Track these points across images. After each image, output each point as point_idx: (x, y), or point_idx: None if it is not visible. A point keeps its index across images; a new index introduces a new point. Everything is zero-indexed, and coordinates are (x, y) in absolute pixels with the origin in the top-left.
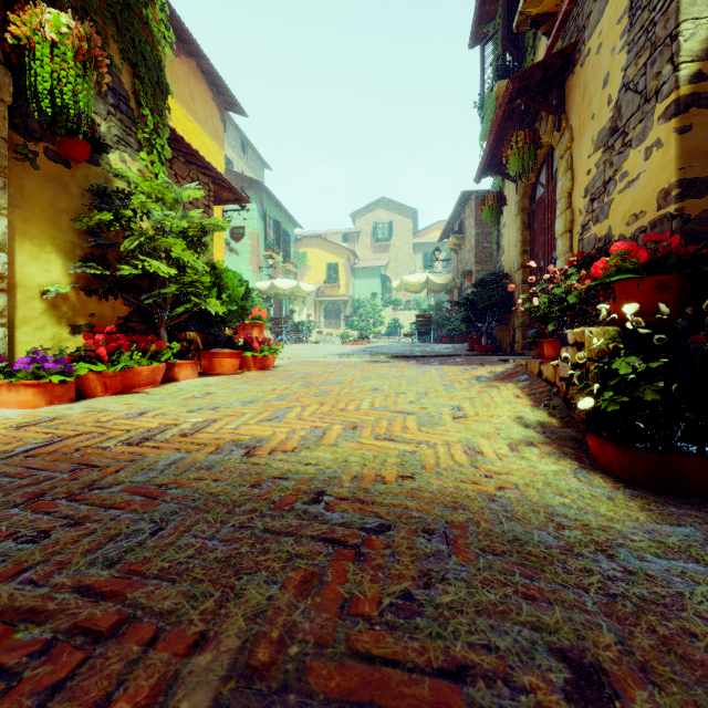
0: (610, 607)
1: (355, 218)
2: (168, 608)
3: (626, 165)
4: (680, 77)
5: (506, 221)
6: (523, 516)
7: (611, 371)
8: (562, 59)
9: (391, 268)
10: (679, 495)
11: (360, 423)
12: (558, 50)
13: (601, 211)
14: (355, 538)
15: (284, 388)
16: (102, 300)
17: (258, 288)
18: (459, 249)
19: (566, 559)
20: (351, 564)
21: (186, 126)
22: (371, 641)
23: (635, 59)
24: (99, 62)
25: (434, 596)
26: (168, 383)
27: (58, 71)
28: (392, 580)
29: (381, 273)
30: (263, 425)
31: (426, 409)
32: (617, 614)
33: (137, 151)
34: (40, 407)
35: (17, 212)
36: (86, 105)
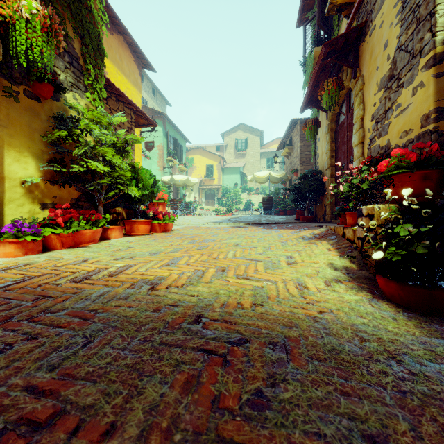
0: (402, 401)
1: (224, 136)
2: (89, 403)
3: (400, 99)
4: (437, 41)
5: (320, 137)
6: (337, 332)
7: (392, 233)
8: (357, 32)
9: (246, 168)
10: (440, 316)
11: (226, 267)
12: (354, 26)
13: (383, 130)
14: (223, 348)
15: (178, 244)
16: (61, 187)
17: (163, 180)
18: (290, 155)
19: (369, 364)
20: (220, 369)
21: (117, 78)
22: (233, 429)
23: (406, 30)
24: (57, 33)
25: (278, 393)
26: (104, 240)
27: (30, 38)
28: (248, 380)
29: (240, 171)
30: (163, 268)
31: (270, 258)
32: (408, 406)
33: (84, 92)
34: (19, 256)
35: (5, 131)
36: (49, 61)
